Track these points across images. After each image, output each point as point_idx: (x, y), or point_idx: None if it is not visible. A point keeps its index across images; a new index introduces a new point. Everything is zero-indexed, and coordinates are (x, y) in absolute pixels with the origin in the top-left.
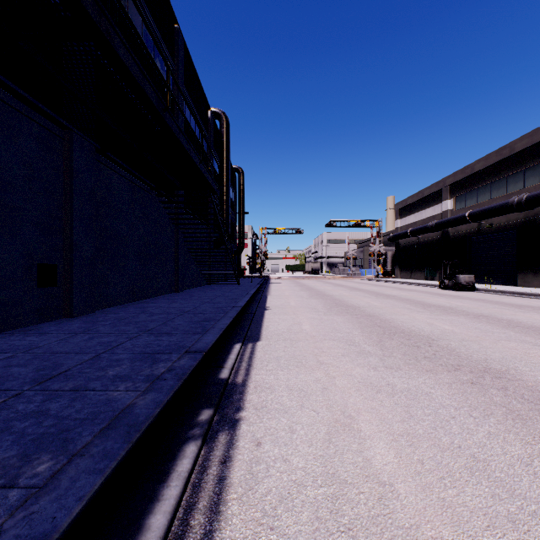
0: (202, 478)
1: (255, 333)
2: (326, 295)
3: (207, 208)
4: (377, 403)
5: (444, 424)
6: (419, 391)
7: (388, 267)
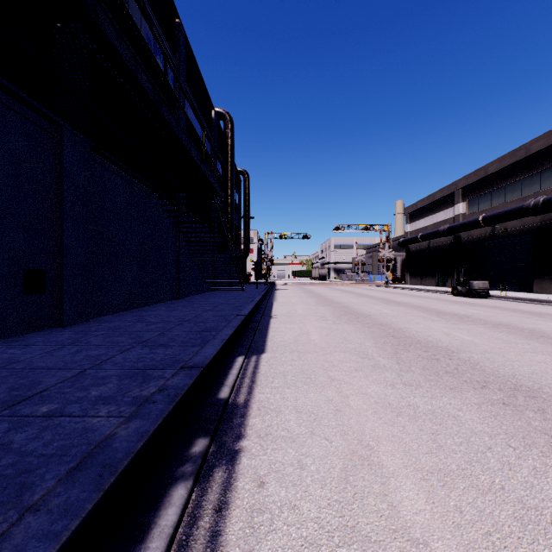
0: (191, 534)
1: (259, 344)
2: (335, 302)
3: (210, 211)
4: (399, 429)
5: (479, 457)
6: (445, 413)
7: (398, 273)
